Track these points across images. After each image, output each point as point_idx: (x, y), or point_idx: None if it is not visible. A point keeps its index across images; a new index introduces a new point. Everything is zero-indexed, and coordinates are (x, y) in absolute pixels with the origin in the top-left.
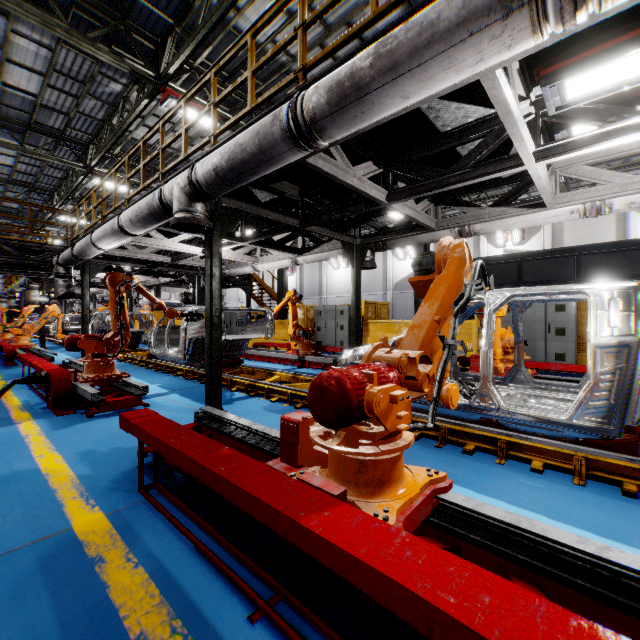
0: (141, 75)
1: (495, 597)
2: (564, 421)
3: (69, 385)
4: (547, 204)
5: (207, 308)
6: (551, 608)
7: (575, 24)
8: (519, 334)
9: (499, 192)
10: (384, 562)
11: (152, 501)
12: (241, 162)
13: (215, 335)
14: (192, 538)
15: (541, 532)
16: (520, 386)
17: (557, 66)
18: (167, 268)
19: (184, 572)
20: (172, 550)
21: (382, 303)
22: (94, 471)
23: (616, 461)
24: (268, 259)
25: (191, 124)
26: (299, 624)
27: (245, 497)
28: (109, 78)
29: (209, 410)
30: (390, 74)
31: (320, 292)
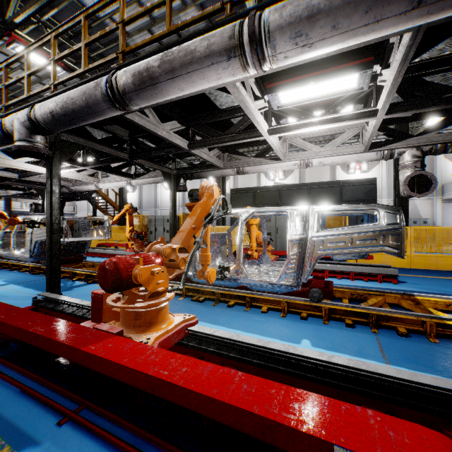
0: None
1: (189, 368)
2: (276, 282)
3: None
4: (282, 159)
5: (47, 217)
6: (214, 367)
7: (262, 71)
8: (265, 234)
9: None
10: (136, 363)
11: None
12: (72, 111)
13: (55, 238)
14: (19, 385)
15: (241, 340)
16: (265, 265)
17: (274, 84)
18: (16, 182)
19: (9, 408)
20: (0, 396)
21: None
22: None
23: (300, 302)
24: (108, 180)
25: (34, 71)
26: (94, 419)
27: (56, 345)
28: None
29: (46, 295)
30: (170, 74)
31: (155, 205)
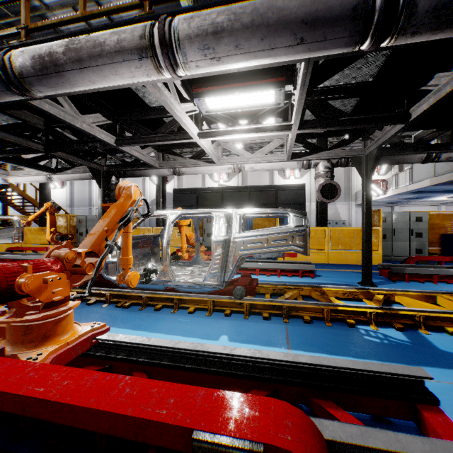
0: None
1: (72, 380)
2: (201, 283)
3: None
4: (216, 162)
5: None
6: (101, 375)
7: (177, 76)
8: (198, 236)
9: None
10: (7, 384)
11: None
12: None
13: None
14: None
15: (152, 343)
16: (199, 266)
17: (200, 89)
18: None
19: None
20: None
21: None
22: None
23: (225, 300)
24: (21, 173)
25: None
26: None
27: None
28: None
29: None
30: (78, 64)
31: (90, 204)
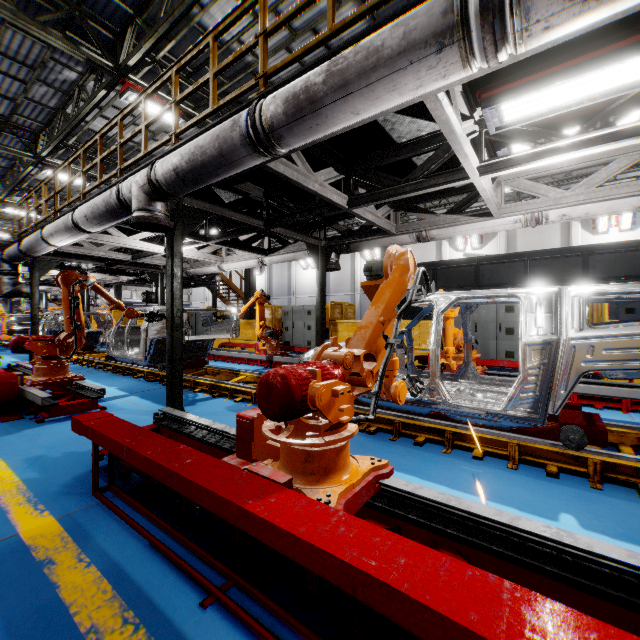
0: (98, 65)
1: (410, 559)
2: (500, 412)
3: (17, 389)
4: (493, 214)
5: (168, 308)
6: (454, 564)
7: (497, 61)
8: (468, 333)
9: (458, 199)
10: (320, 537)
11: (107, 503)
12: (201, 164)
13: (176, 336)
14: (147, 535)
15: (466, 508)
16: (469, 382)
17: (495, 91)
18: (127, 266)
19: (138, 568)
20: (126, 548)
21: (348, 304)
22: (44, 476)
23: (543, 446)
24: (234, 259)
25: (151, 121)
26: (249, 605)
27: (198, 490)
28: (63, 65)
29: (169, 411)
30: (341, 91)
31: (289, 292)
